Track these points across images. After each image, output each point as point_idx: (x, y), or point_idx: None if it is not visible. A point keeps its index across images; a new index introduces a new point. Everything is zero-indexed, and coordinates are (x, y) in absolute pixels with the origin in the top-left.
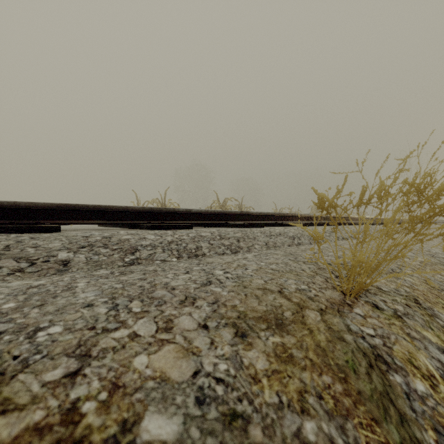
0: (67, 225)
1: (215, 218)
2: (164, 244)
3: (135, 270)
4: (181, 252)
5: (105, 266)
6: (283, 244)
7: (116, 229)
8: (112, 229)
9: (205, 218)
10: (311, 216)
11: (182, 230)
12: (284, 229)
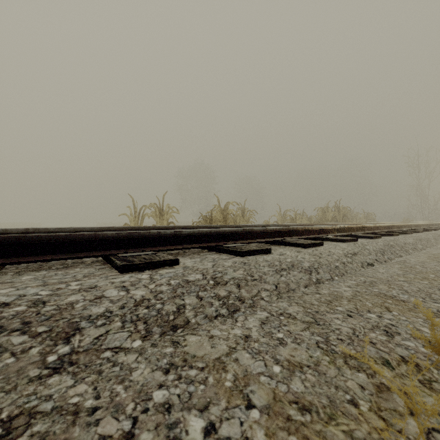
0: (8, 265)
1: (211, 240)
2: (126, 309)
3: (44, 404)
4: (150, 323)
5: (0, 384)
6: (297, 285)
7: (76, 268)
8: (76, 262)
9: (198, 240)
10: (323, 229)
11: (162, 270)
12: (295, 256)
